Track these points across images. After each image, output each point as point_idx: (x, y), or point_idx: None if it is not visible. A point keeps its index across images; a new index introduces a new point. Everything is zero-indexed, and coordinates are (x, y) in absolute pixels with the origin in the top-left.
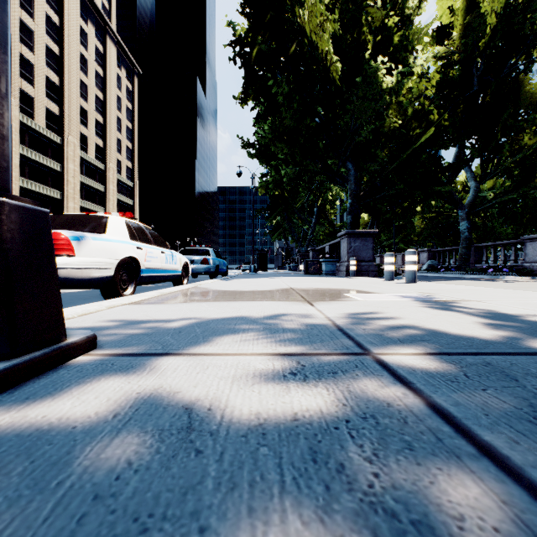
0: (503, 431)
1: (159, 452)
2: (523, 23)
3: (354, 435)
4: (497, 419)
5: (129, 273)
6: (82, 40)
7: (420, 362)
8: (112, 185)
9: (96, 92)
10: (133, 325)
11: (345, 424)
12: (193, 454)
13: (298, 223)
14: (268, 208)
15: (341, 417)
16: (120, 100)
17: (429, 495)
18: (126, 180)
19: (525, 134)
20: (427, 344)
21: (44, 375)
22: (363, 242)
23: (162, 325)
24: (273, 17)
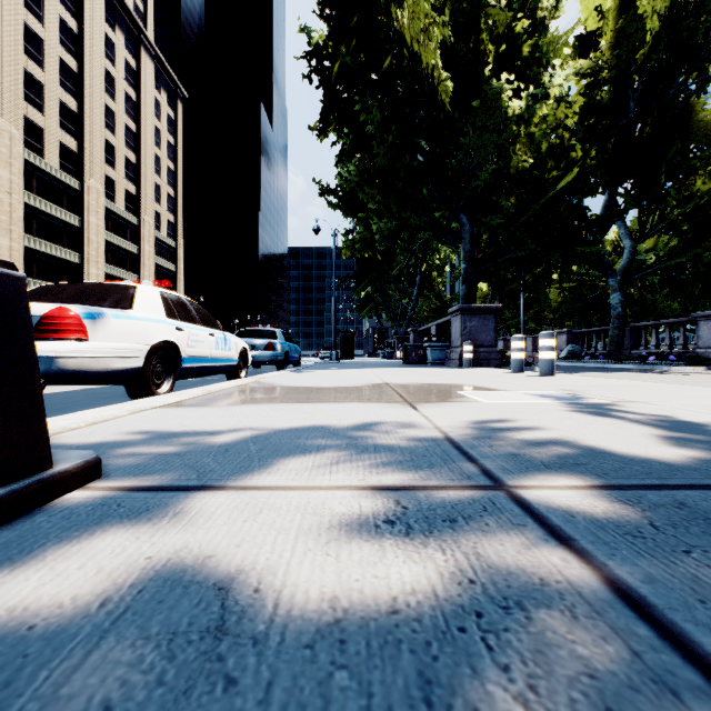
0: None
1: (163, 683)
2: (696, 29)
3: (492, 645)
4: None
5: (165, 364)
6: (108, 53)
7: (580, 502)
8: (148, 244)
9: (127, 122)
10: (161, 440)
11: (475, 622)
12: (220, 686)
13: (394, 296)
14: (354, 275)
15: (469, 606)
16: (158, 132)
17: None
18: (166, 239)
19: (698, 177)
20: (585, 470)
21: (11, 525)
22: (482, 320)
23: (202, 440)
24: (361, 20)
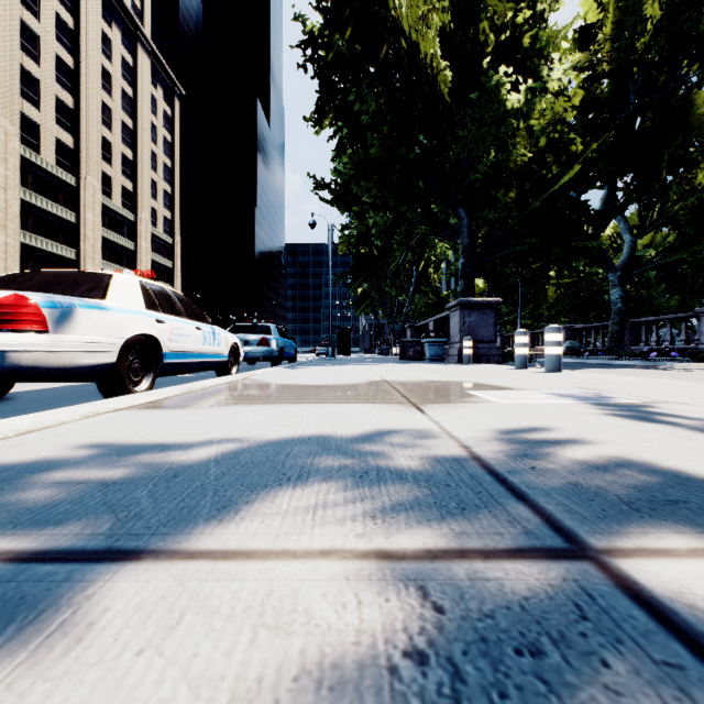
0: None
1: None
2: (698, 19)
3: None
4: None
5: (145, 359)
6: (105, 49)
7: None
8: (145, 241)
9: (124, 118)
10: (96, 458)
11: None
12: None
13: (391, 292)
14: (351, 272)
15: None
16: (155, 129)
17: None
18: (163, 235)
19: (699, 170)
20: (692, 515)
21: None
22: (482, 315)
23: (150, 458)
24: (358, 9)
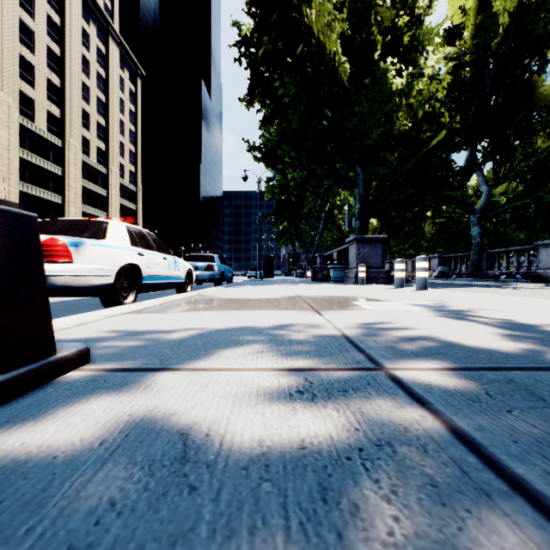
0: (535, 462)
1: (148, 489)
2: (537, 23)
3: (369, 467)
4: (527, 447)
5: (130, 281)
6: (84, 41)
7: (437, 379)
8: (115, 189)
9: (99, 94)
10: (131, 337)
11: (358, 454)
12: (186, 491)
13: (305, 229)
14: (274, 213)
15: (354, 444)
16: (123, 102)
17: (458, 546)
18: (129, 185)
19: (539, 137)
20: (443, 358)
21: (30, 394)
22: (372, 248)
23: (161, 337)
24: (279, 16)
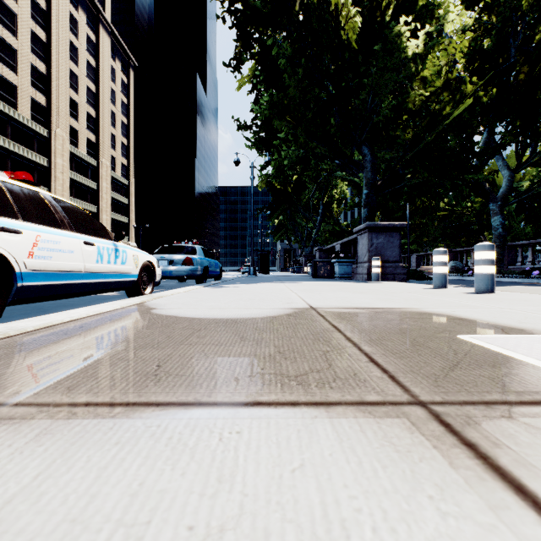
0: None
1: None
2: None
3: None
4: None
5: None
6: (72, 28)
7: None
8: (106, 182)
9: (88, 84)
10: None
11: None
12: None
13: (301, 223)
14: (269, 206)
15: None
16: (114, 93)
17: None
18: (121, 178)
19: None
20: None
21: None
22: (388, 237)
23: None
24: None
